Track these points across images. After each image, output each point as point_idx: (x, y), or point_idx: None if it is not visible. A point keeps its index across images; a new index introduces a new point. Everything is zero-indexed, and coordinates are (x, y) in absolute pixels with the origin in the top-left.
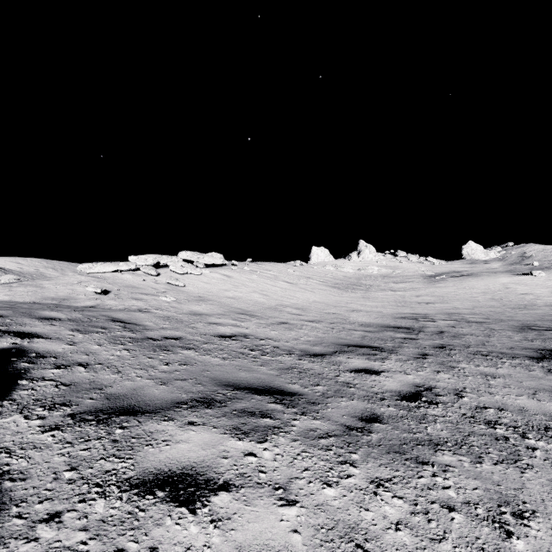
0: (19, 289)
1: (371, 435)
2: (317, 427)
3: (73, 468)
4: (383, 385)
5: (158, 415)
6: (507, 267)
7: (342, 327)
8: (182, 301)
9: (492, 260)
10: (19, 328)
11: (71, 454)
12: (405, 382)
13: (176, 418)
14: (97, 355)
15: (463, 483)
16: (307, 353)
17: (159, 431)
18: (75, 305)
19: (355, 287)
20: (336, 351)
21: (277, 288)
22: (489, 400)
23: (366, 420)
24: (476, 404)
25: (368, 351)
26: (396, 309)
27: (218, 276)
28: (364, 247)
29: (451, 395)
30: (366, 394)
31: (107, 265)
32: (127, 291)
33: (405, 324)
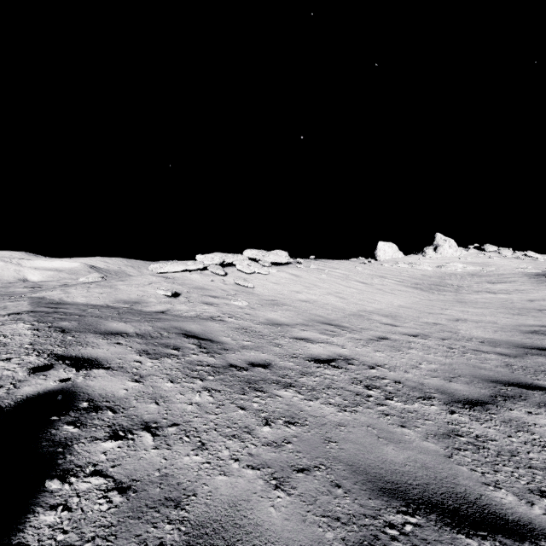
0: (96, 290)
1: None
2: None
3: None
4: None
5: None
6: None
7: (461, 345)
8: (255, 306)
9: None
10: (78, 350)
11: None
12: None
13: None
14: (170, 404)
15: None
16: (452, 397)
17: None
18: (146, 310)
19: (441, 288)
20: (495, 395)
21: (352, 289)
22: None
23: None
24: None
25: None
26: (513, 318)
27: (286, 275)
28: (442, 241)
29: None
30: None
31: (176, 264)
32: (197, 294)
33: None
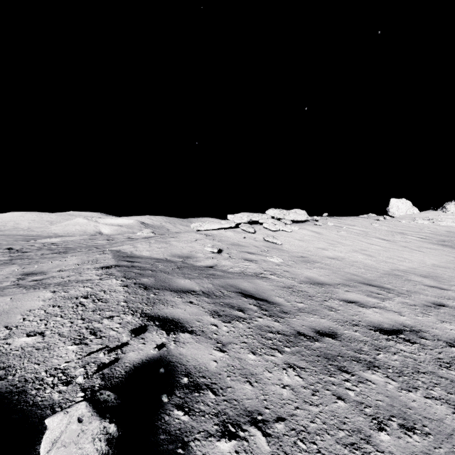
0: (155, 245)
1: None
2: None
3: None
4: None
5: None
6: None
7: None
8: (289, 263)
9: None
10: (162, 309)
11: None
12: None
13: None
14: (263, 385)
15: None
16: None
17: None
18: (197, 264)
19: None
20: None
21: (376, 246)
22: None
23: None
24: None
25: None
26: None
27: (308, 233)
28: None
29: None
30: None
31: (212, 223)
32: (235, 250)
33: None
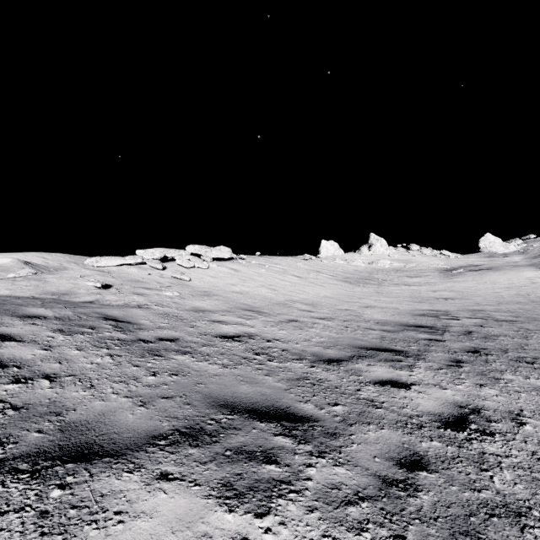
0: (22, 283)
1: (419, 495)
2: (342, 480)
3: None
4: (416, 404)
5: (121, 460)
6: (530, 261)
7: (357, 325)
8: (186, 296)
9: (513, 254)
10: None
11: None
12: (444, 400)
13: (145, 466)
14: (72, 363)
15: None
16: (320, 358)
17: (114, 493)
18: (74, 300)
19: (367, 281)
20: (354, 356)
21: (286, 282)
22: None
23: (406, 465)
24: None
25: (391, 356)
26: (413, 305)
27: (225, 270)
28: (375, 240)
29: (507, 421)
30: (397, 418)
31: (114, 258)
32: (129, 286)
33: (426, 323)
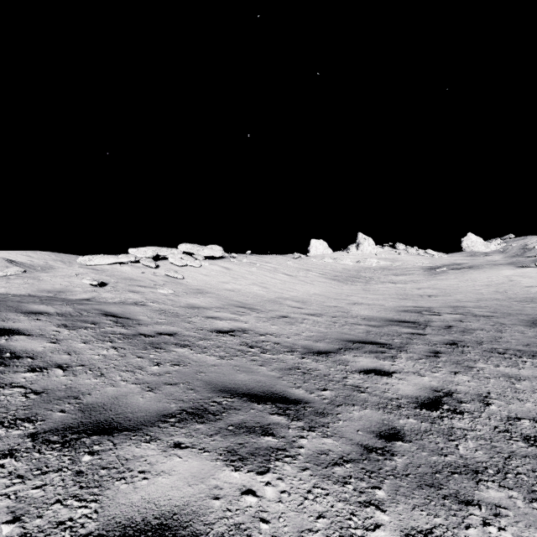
0: (16, 281)
1: (394, 459)
2: (329, 448)
3: (16, 518)
4: (397, 389)
5: (138, 433)
6: (509, 260)
7: (345, 321)
8: (180, 294)
9: (493, 253)
10: (0, 323)
11: (18, 496)
12: (421, 385)
13: (159, 438)
14: (81, 355)
15: (525, 536)
16: (310, 350)
17: (136, 458)
18: (70, 298)
19: (355, 280)
20: (341, 348)
21: (276, 280)
22: (520, 409)
23: (385, 437)
24: (507, 414)
25: (375, 348)
26: (398, 302)
27: (217, 268)
28: (363, 239)
29: (476, 402)
30: (379, 401)
31: (106, 257)
32: (124, 284)
33: (410, 318)
